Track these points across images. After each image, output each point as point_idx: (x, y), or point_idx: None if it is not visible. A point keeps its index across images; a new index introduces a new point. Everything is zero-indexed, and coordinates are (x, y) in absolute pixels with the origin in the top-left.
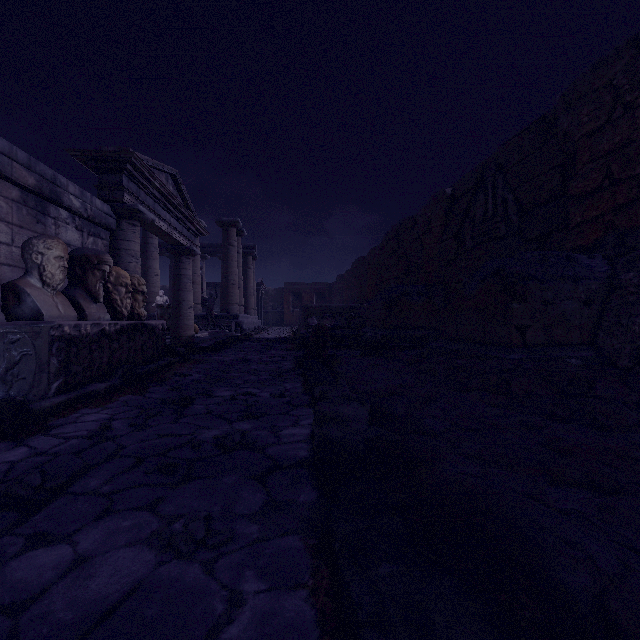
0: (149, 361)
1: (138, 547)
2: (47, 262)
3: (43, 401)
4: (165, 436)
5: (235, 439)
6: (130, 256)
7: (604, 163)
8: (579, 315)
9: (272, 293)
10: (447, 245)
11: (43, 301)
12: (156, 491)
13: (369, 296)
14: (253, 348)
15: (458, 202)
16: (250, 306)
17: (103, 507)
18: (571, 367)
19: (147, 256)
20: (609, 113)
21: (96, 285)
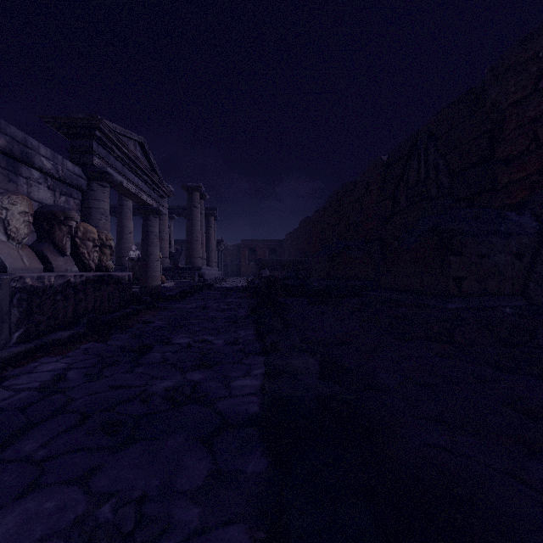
0: (116, 309)
1: (54, 542)
2: (11, 217)
3: (1, 351)
4: (117, 388)
5: (185, 392)
6: (100, 214)
7: (531, 128)
8: (511, 267)
9: (231, 248)
10: (383, 206)
11: (7, 254)
12: (94, 457)
13: (314, 251)
14: (213, 296)
15: (393, 168)
16: (212, 259)
17: (31, 479)
18: (510, 317)
19: (122, 216)
20: (535, 83)
21: (63, 239)
